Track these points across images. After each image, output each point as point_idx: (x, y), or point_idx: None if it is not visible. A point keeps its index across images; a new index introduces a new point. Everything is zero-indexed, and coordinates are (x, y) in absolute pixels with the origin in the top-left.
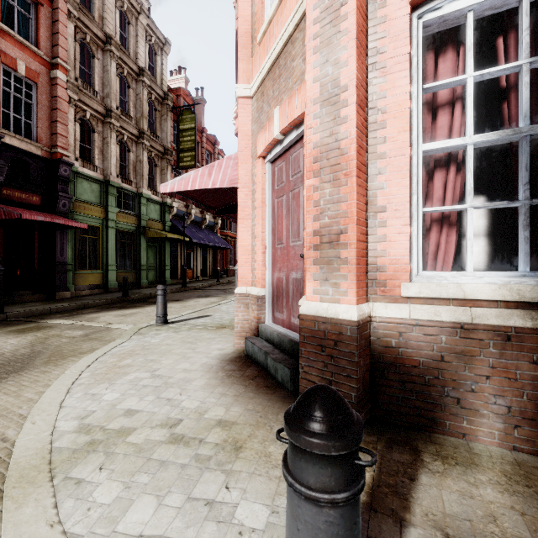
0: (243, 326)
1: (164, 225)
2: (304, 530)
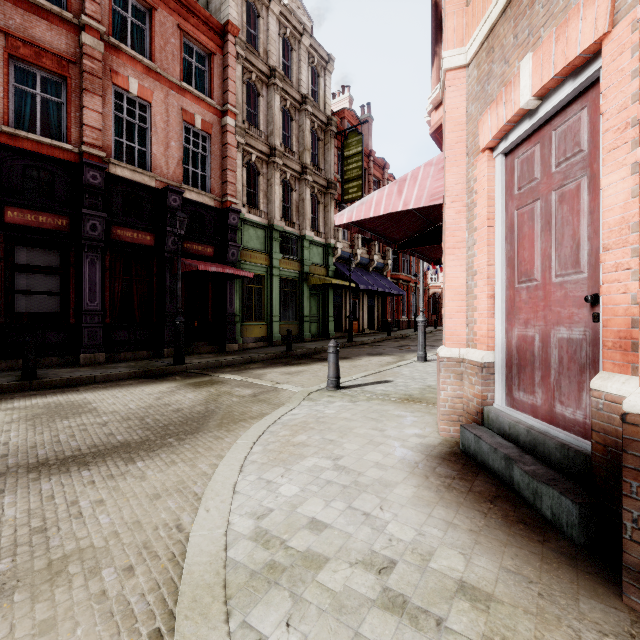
0: (453, 406)
1: (327, 270)
2: None
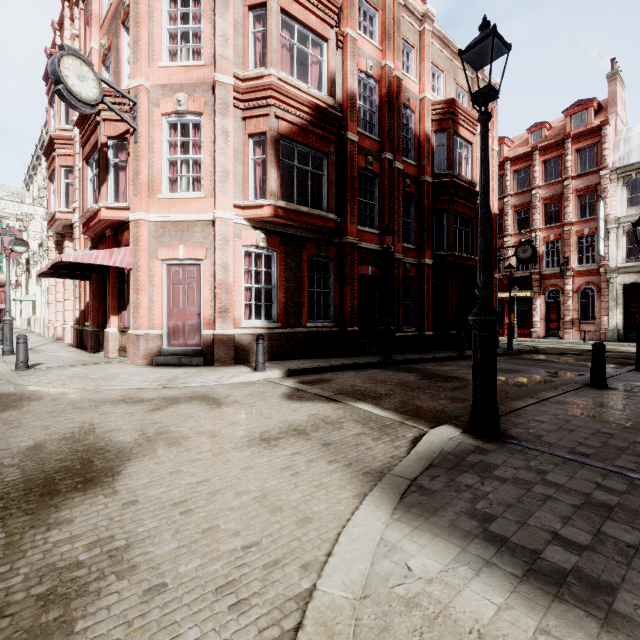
0: (145, 352)
1: None
2: (261, 347)
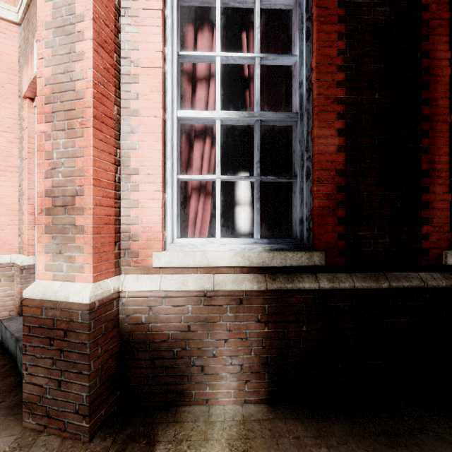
0: (4, 304)
1: None
2: None
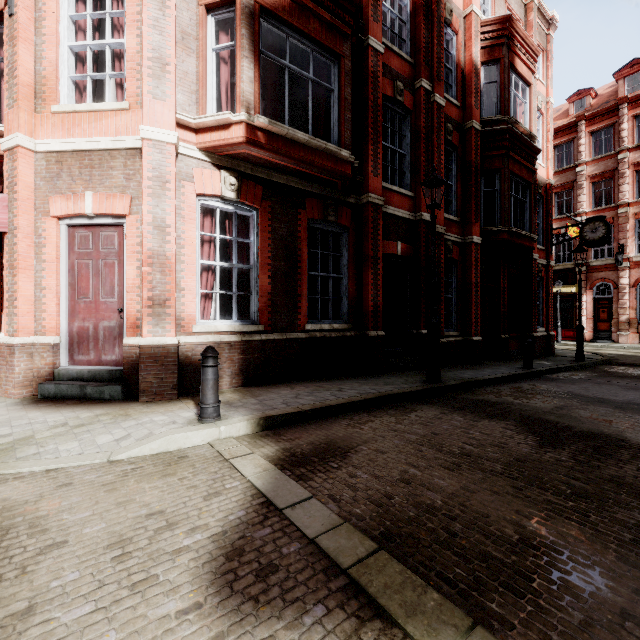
0: (26, 376)
1: None
2: (211, 374)
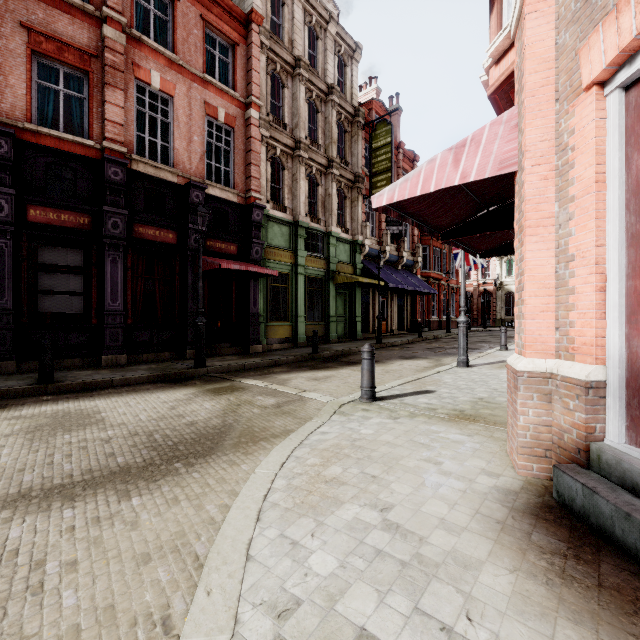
0: (537, 436)
1: (354, 268)
2: None
